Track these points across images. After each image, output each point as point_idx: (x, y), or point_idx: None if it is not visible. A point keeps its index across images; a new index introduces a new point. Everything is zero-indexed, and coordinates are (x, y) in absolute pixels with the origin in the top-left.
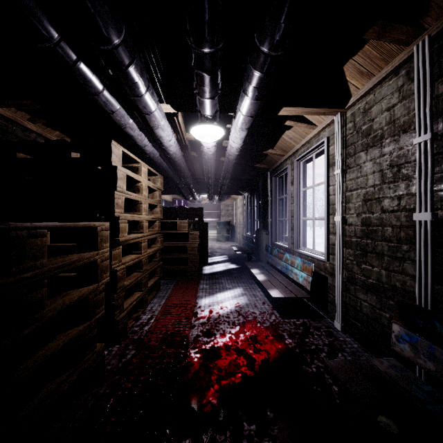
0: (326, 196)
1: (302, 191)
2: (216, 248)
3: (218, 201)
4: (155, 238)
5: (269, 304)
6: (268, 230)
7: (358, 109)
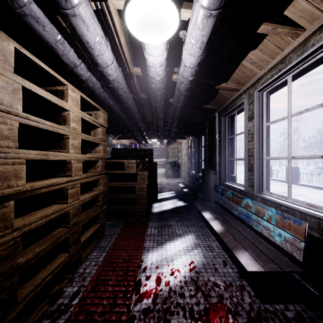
0: None
1: (265, 126)
2: (164, 184)
3: (166, 145)
4: (97, 180)
5: (232, 266)
6: (216, 170)
7: None
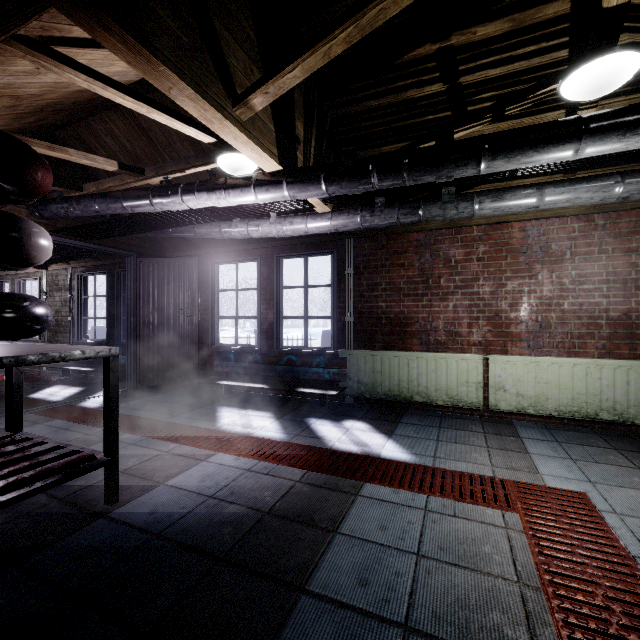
0: None
1: None
2: None
3: None
4: None
5: None
6: None
7: (54, 273)
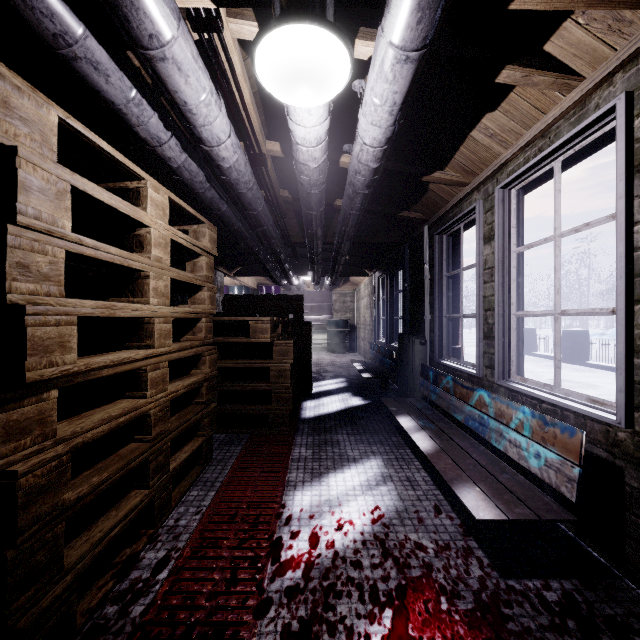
0: (623, 253)
1: (515, 253)
2: (326, 364)
3: (329, 288)
4: (198, 355)
5: (452, 515)
6: (425, 337)
7: None
